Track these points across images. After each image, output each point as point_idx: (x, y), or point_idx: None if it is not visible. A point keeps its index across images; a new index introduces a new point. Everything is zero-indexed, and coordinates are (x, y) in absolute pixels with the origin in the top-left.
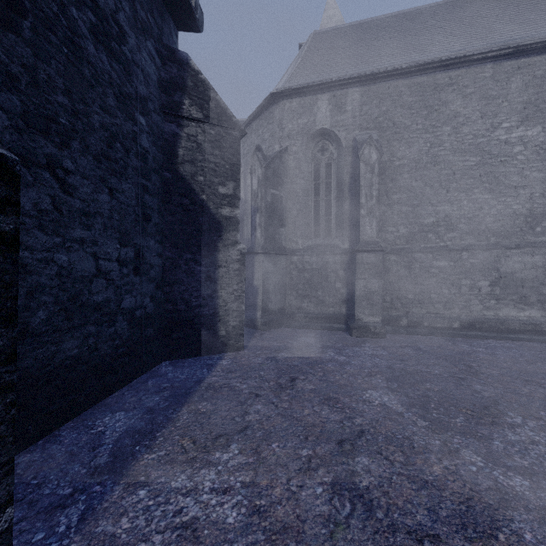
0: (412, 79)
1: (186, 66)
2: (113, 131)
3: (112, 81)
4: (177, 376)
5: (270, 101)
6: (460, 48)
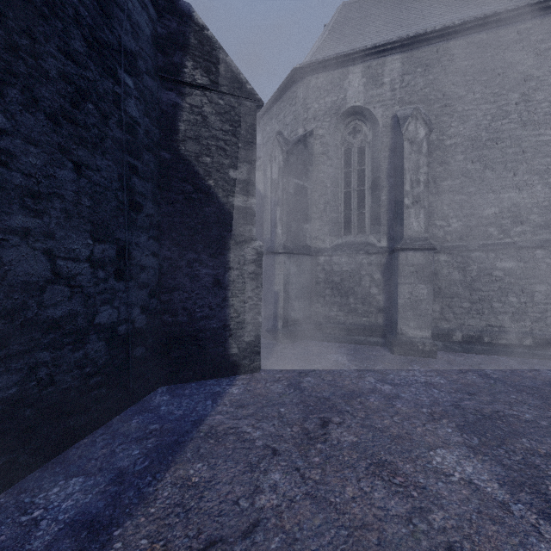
0: (467, 39)
1: (188, 20)
2: (82, 87)
3: (79, 18)
4: (171, 412)
5: (292, 78)
6: None
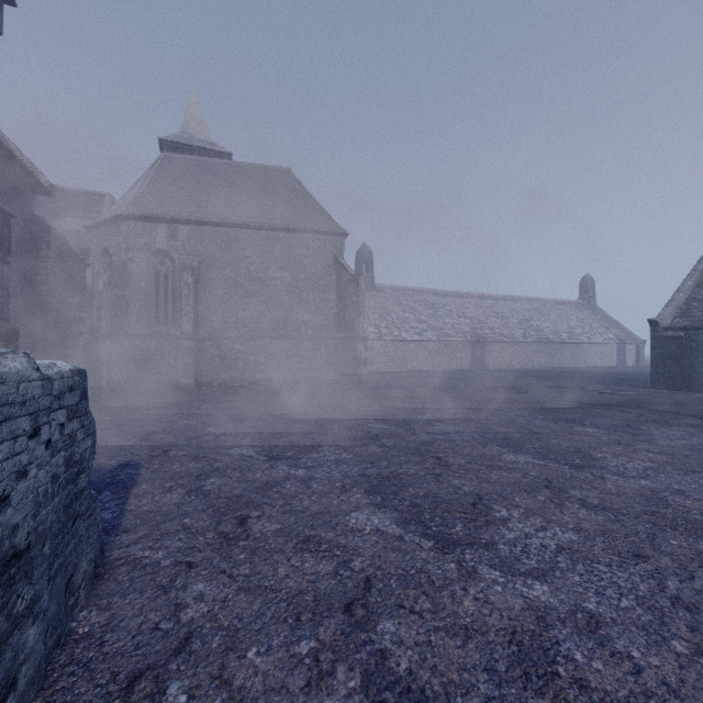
0: (223, 230)
1: (44, 225)
2: None
3: None
4: None
5: (116, 218)
6: (253, 215)
